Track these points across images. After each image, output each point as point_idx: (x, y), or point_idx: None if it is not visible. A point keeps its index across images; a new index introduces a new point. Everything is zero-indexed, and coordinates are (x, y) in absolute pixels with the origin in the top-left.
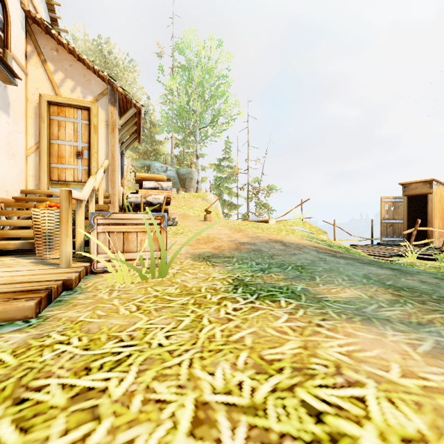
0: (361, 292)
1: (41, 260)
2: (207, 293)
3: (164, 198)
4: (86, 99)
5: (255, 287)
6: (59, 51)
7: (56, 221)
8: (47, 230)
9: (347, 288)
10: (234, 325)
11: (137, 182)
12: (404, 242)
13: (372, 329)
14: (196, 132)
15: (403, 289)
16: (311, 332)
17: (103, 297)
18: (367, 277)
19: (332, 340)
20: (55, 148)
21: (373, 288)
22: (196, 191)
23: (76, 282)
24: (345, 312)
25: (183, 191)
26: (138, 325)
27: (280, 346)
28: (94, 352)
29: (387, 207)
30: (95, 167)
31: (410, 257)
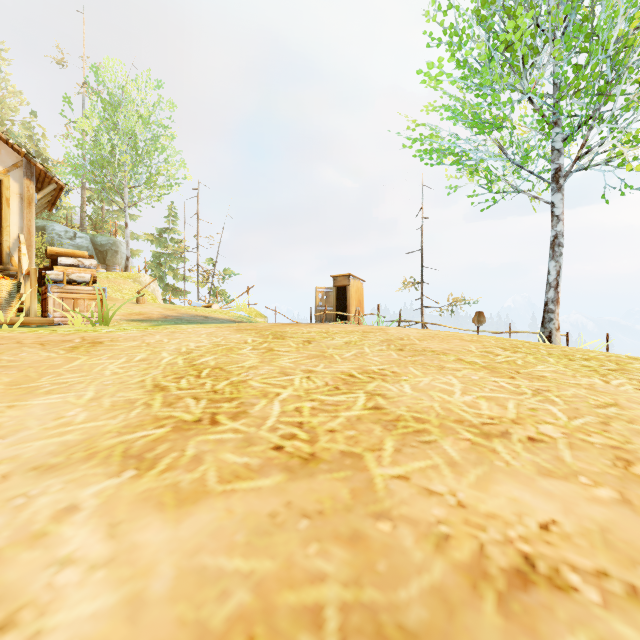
0: None
1: None
2: None
3: (91, 277)
4: None
5: None
6: None
7: (11, 290)
8: (4, 296)
9: None
10: None
11: (49, 257)
12: None
13: None
14: (125, 191)
15: None
16: None
17: None
18: None
19: None
20: None
21: None
22: (125, 270)
23: None
24: None
25: (103, 268)
26: None
27: None
28: None
29: (321, 296)
30: (8, 241)
31: None
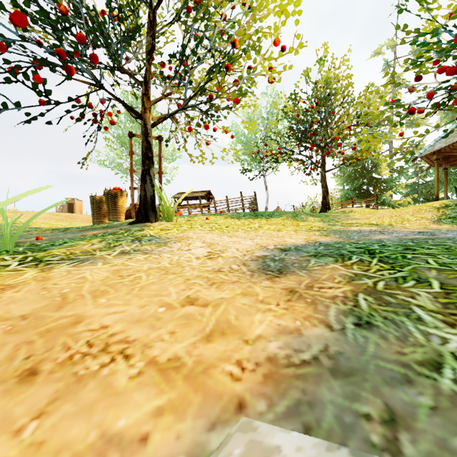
0: None
1: None
2: None
3: None
4: None
5: None
6: None
7: None
8: None
9: None
10: None
11: None
12: None
13: None
14: None
15: None
16: None
17: None
18: None
19: None
20: None
21: None
22: None
23: None
24: None
25: None
26: None
27: None
28: None
29: (59, 207)
30: None
31: None
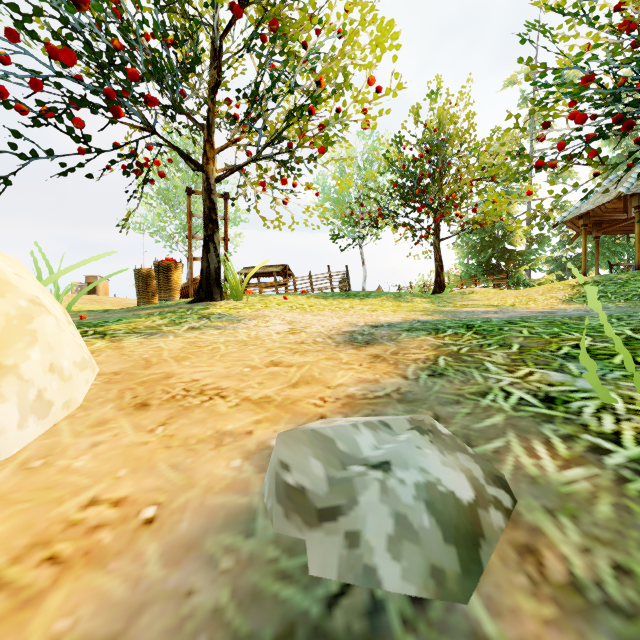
0: None
1: None
2: None
3: None
4: None
5: None
6: None
7: None
8: None
9: None
10: None
11: None
12: None
13: None
14: None
15: None
16: None
17: None
18: None
19: None
20: None
21: None
22: None
23: None
24: None
25: None
26: None
27: None
28: None
29: (76, 288)
30: None
31: None
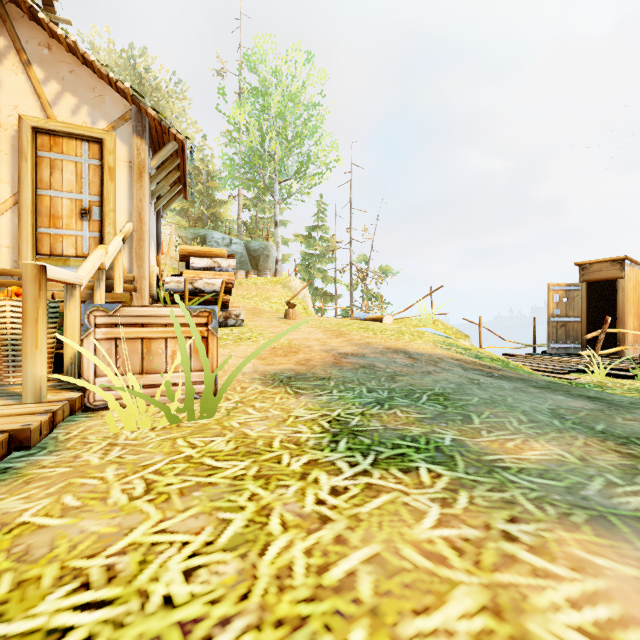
0: (560, 448)
1: (0, 387)
2: (284, 450)
3: (221, 284)
4: (96, 126)
5: (370, 438)
6: (52, 49)
7: None
8: (10, 336)
9: (532, 439)
10: (334, 536)
11: (182, 260)
12: (581, 350)
13: (623, 549)
14: (275, 188)
15: (632, 441)
16: (498, 558)
17: (90, 462)
18: (557, 415)
19: (550, 583)
20: (46, 202)
21: (578, 439)
22: (275, 275)
23: (43, 431)
24: (550, 499)
25: (255, 274)
26: (135, 536)
27: (439, 606)
28: (6, 627)
29: (557, 299)
30: (111, 234)
31: (596, 373)
